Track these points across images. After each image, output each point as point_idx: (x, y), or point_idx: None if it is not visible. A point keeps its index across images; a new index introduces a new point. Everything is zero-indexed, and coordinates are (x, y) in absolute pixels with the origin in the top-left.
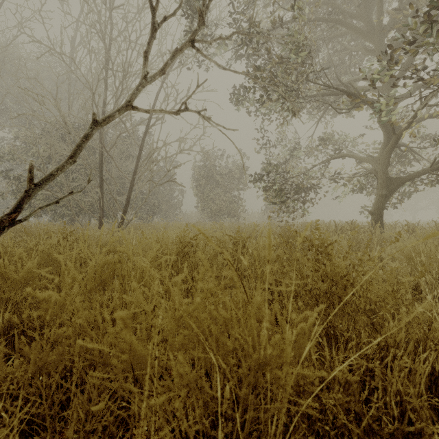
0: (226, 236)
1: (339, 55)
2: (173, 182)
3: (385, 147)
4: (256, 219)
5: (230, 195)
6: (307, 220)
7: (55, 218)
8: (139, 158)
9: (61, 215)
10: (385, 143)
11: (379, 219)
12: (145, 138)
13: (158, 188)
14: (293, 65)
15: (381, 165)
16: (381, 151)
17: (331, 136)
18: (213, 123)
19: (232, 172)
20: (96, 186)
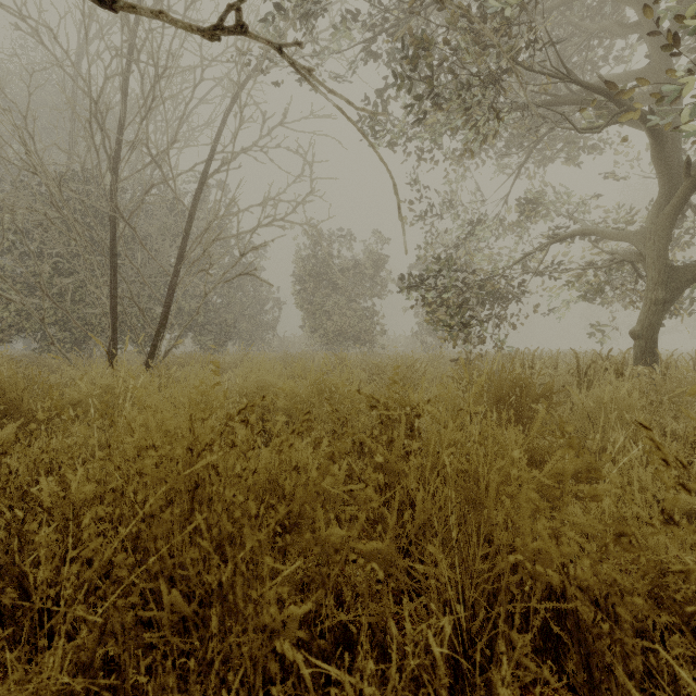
0: (353, 386)
1: (558, 49)
2: (262, 285)
3: (663, 206)
4: (401, 347)
5: (359, 307)
6: (484, 349)
7: (45, 345)
8: (188, 232)
9: (56, 341)
10: (663, 199)
11: (651, 346)
12: (199, 195)
13: (234, 293)
14: (494, 25)
15: (655, 242)
16: (654, 215)
17: (543, 196)
18: (320, 85)
19: (362, 267)
20: (105, 285)
